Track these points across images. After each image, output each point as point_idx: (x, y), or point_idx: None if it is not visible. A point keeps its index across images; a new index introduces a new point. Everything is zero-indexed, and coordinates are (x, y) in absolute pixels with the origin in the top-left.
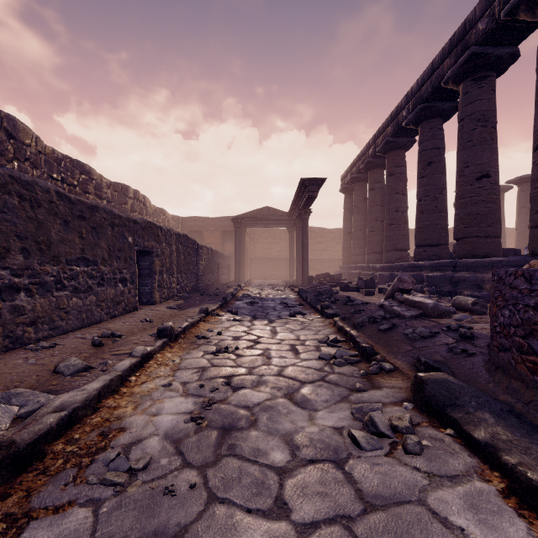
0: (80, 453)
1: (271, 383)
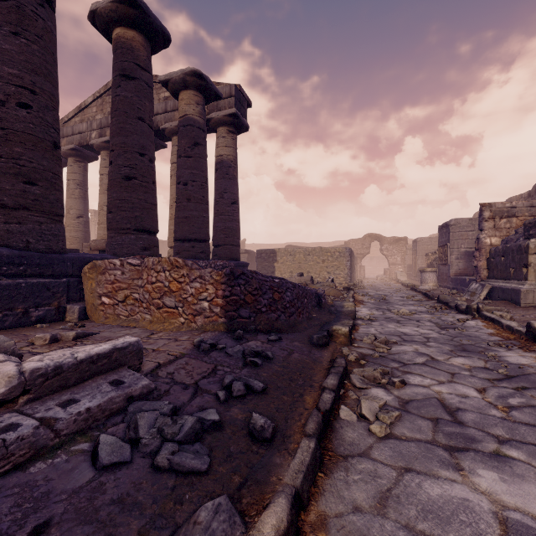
0: (527, 347)
1: (455, 367)
